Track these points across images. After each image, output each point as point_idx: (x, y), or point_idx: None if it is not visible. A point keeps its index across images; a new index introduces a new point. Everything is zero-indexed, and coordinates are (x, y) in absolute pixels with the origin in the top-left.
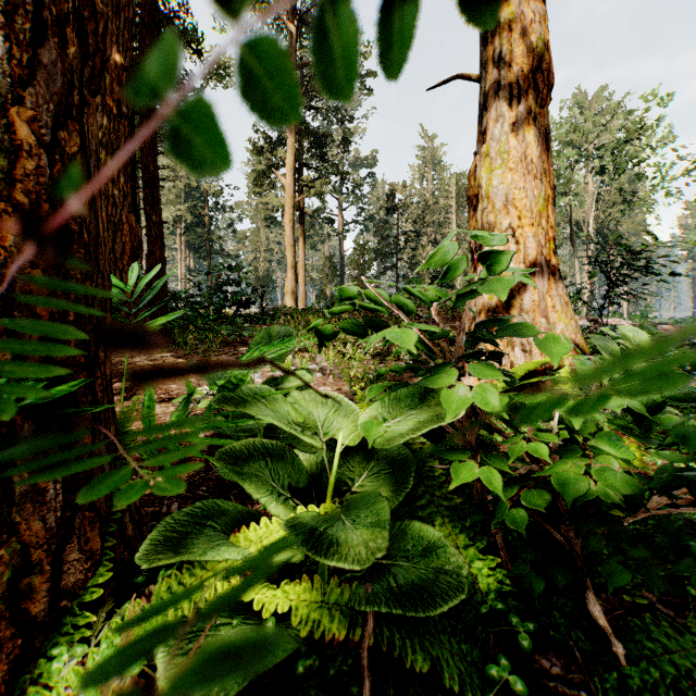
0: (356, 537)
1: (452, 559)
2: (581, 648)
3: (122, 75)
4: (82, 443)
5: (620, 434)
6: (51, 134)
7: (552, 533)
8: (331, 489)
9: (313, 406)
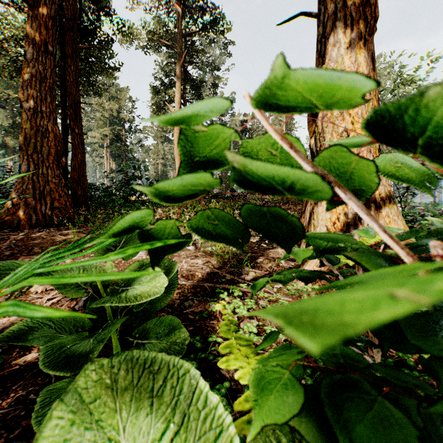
0: None
1: None
2: None
3: (48, 22)
4: None
5: None
6: None
7: None
8: None
9: (129, 404)
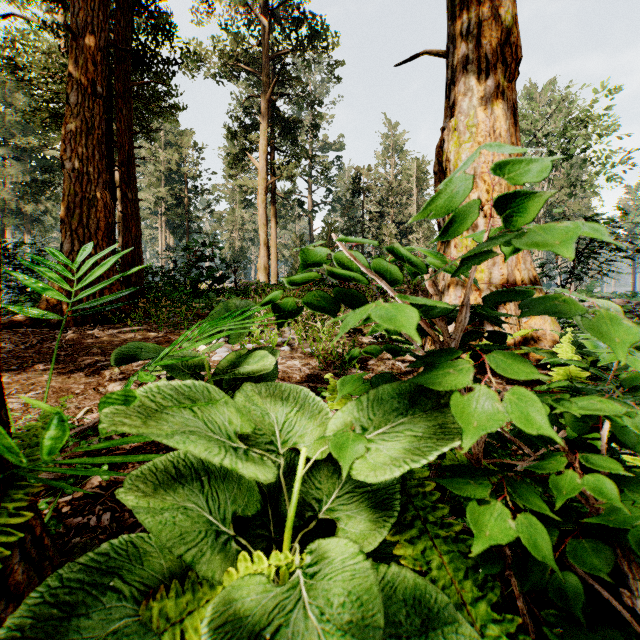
0: None
1: None
2: None
3: (96, 55)
4: None
5: None
6: None
7: (607, 598)
8: (289, 528)
9: (269, 402)
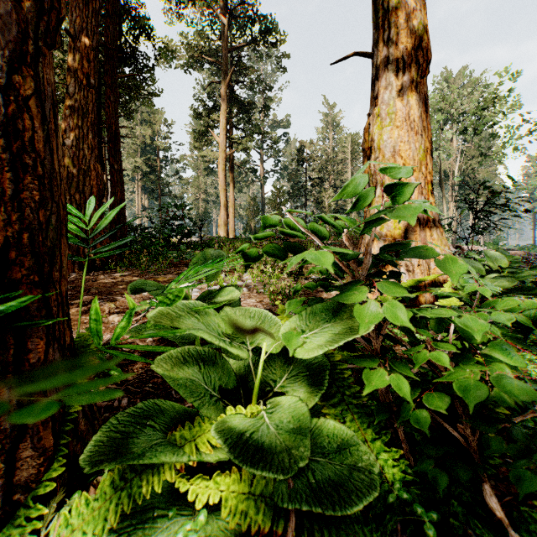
0: (279, 441)
1: (364, 455)
2: (478, 535)
3: (90, 54)
4: (36, 352)
5: (510, 344)
6: (7, 77)
7: (451, 430)
8: (256, 391)
9: (241, 317)
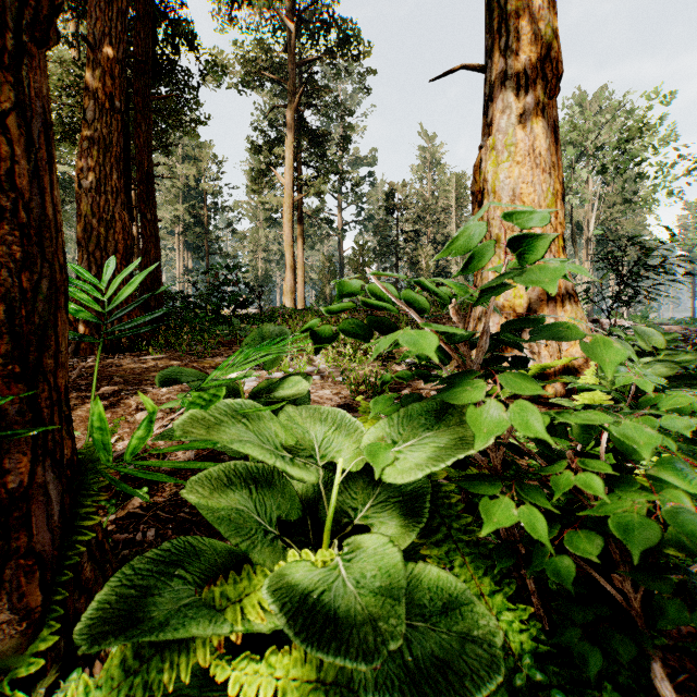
0: (361, 607)
1: (482, 621)
2: None
3: (114, 68)
4: (17, 473)
5: (686, 461)
6: None
7: (602, 583)
8: (328, 526)
9: (308, 421)
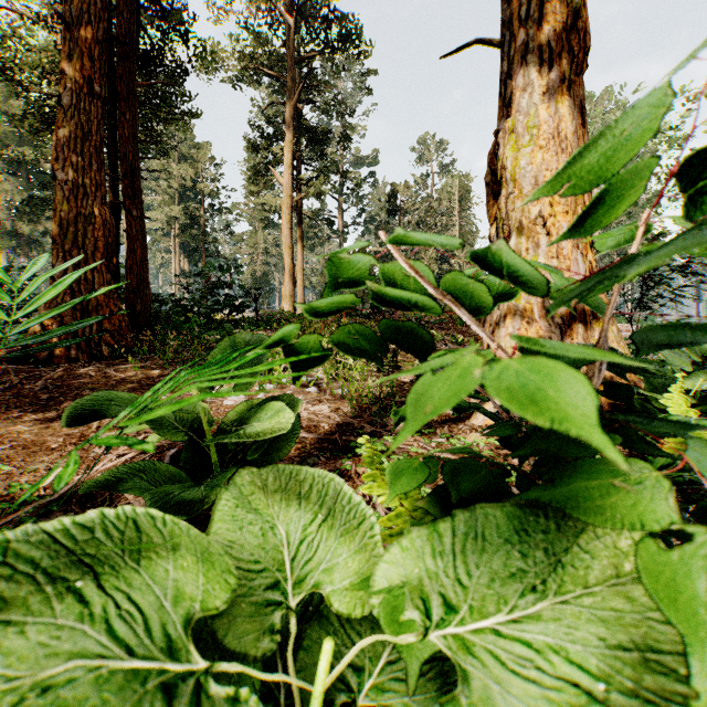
0: None
1: None
2: None
3: (94, 49)
4: None
5: None
6: None
7: None
8: None
9: (279, 499)
